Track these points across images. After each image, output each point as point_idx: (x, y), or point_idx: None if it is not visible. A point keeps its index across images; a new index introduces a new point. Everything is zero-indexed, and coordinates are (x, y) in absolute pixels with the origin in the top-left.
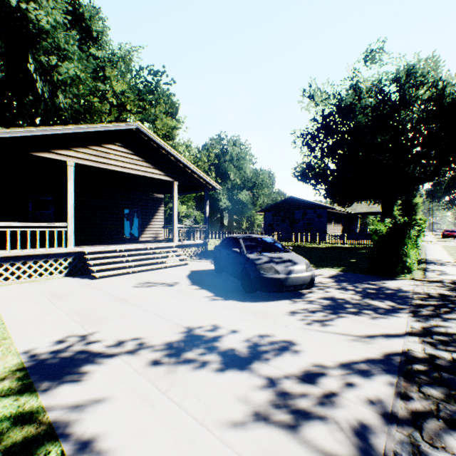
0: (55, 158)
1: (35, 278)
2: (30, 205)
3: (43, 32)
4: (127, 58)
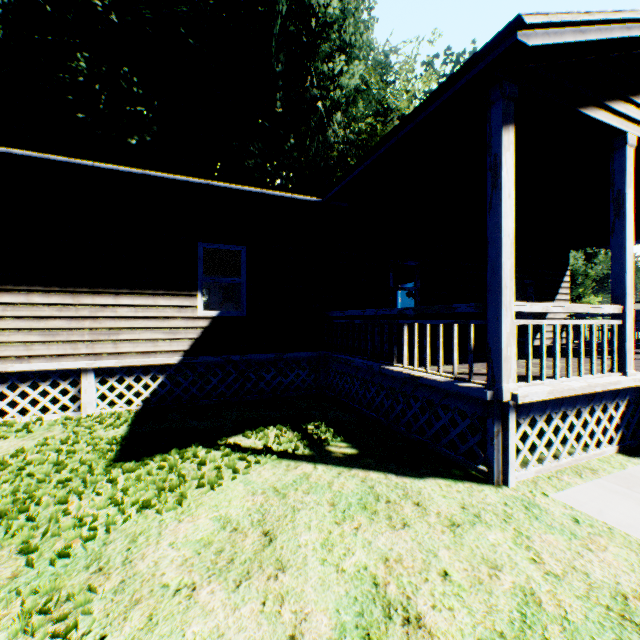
0: (608, 125)
1: (577, 456)
2: (390, 277)
3: (326, 26)
4: (433, 34)
